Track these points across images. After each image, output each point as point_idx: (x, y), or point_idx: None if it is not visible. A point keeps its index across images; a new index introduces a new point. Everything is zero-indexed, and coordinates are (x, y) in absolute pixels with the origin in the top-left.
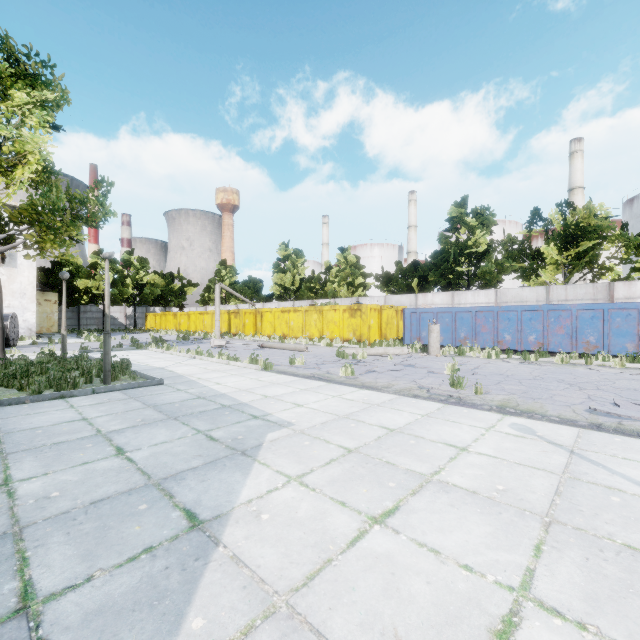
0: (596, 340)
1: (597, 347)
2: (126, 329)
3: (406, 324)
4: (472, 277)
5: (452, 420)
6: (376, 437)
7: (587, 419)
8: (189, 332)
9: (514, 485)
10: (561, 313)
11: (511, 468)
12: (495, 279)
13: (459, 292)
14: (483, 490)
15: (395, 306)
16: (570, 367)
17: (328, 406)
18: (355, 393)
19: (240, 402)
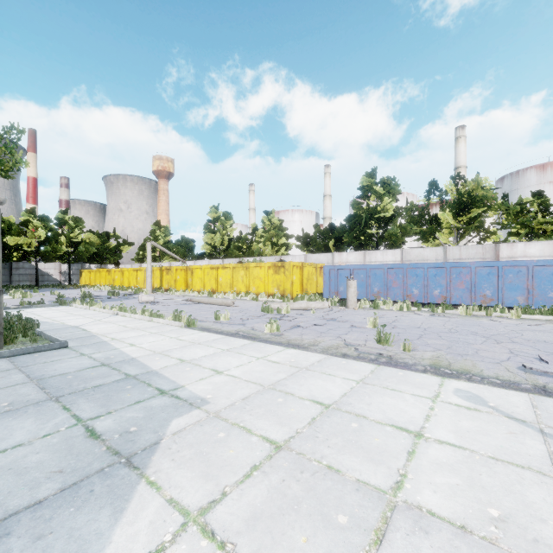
0: (492, 294)
1: (493, 300)
2: (60, 285)
3: (325, 280)
4: (380, 239)
5: (391, 387)
6: (309, 419)
7: (527, 380)
8: (122, 288)
9: (510, 505)
10: (462, 270)
11: (489, 468)
12: (400, 241)
13: (370, 251)
14: (474, 522)
15: (315, 263)
16: (475, 319)
17: (251, 372)
18: (281, 353)
19: (150, 370)
